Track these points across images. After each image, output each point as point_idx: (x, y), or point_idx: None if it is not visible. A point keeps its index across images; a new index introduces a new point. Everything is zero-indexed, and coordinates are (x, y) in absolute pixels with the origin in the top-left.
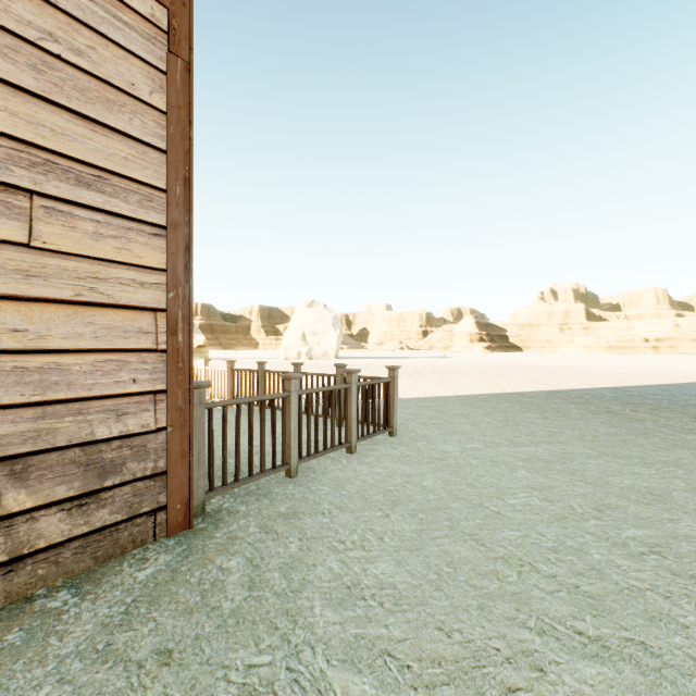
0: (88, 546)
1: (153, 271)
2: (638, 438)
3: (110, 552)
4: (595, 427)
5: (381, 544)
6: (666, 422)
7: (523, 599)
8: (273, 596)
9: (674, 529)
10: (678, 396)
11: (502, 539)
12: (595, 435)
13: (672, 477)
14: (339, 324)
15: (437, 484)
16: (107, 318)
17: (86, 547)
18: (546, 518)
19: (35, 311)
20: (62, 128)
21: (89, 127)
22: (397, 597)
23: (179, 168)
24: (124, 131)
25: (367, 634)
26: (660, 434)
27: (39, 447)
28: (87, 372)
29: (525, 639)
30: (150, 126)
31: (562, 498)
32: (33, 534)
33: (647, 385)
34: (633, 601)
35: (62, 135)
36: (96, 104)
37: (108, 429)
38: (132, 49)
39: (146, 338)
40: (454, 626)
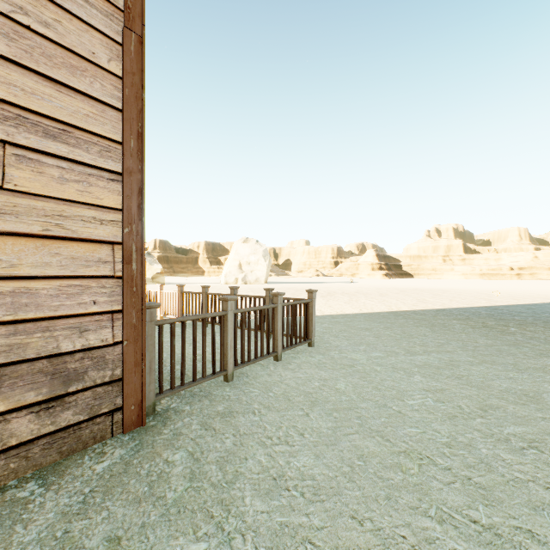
0: (54, 442)
1: (111, 210)
2: (511, 348)
3: (73, 447)
4: (475, 339)
5: (302, 439)
6: (532, 335)
7: (424, 490)
8: (210, 487)
9: (547, 426)
10: (540, 313)
11: (404, 436)
12: (475, 346)
13: (541, 381)
14: (268, 256)
15: (348, 387)
16: (71, 249)
17: (52, 443)
18: (439, 416)
19: (7, 243)
20: (31, 88)
21: (55, 88)
22: (316, 488)
23: (133, 124)
24: (86, 92)
25: (290, 522)
26: (528, 345)
27: (11, 359)
28: (53, 295)
29: (428, 528)
30: (108, 89)
31: (452, 399)
32: (5, 433)
33: (514, 305)
34: (518, 492)
35: (31, 94)
36: (61, 69)
37: (71, 343)
38: (92, 23)
39: (104, 267)
40: (365, 515)
